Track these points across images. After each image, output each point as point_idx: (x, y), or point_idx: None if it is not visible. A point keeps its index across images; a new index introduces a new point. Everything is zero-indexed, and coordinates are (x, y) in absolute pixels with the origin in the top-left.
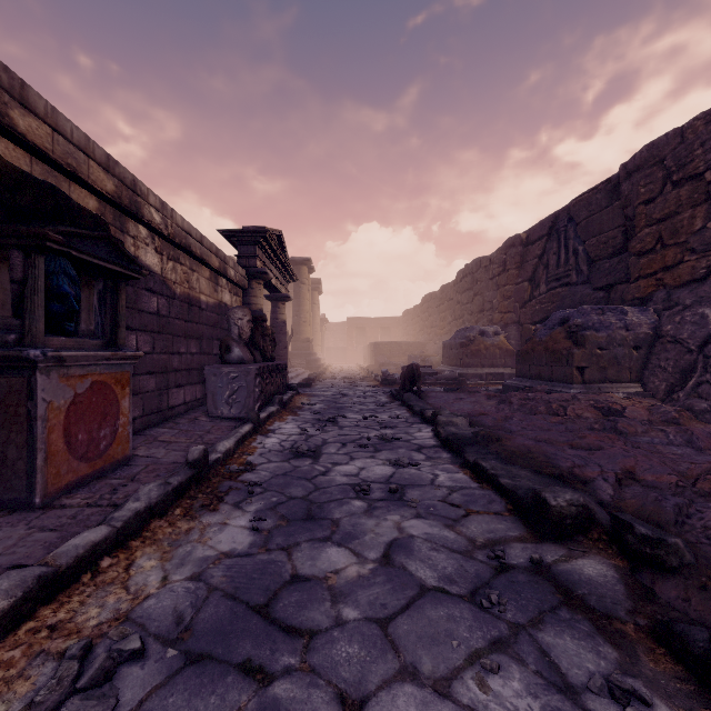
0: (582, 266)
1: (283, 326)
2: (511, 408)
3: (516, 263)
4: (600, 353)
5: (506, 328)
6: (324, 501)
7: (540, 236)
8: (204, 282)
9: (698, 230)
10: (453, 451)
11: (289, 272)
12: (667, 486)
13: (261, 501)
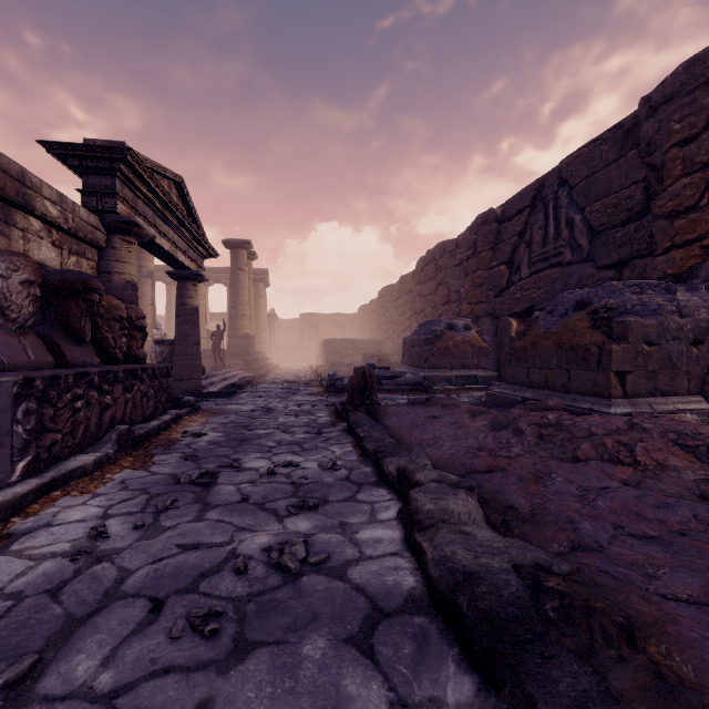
0: (580, 239)
1: (194, 314)
2: (524, 440)
3: (489, 244)
4: (648, 350)
5: (477, 321)
6: None
7: (520, 208)
8: None
9: None
10: (479, 669)
11: (199, 240)
12: None
13: None
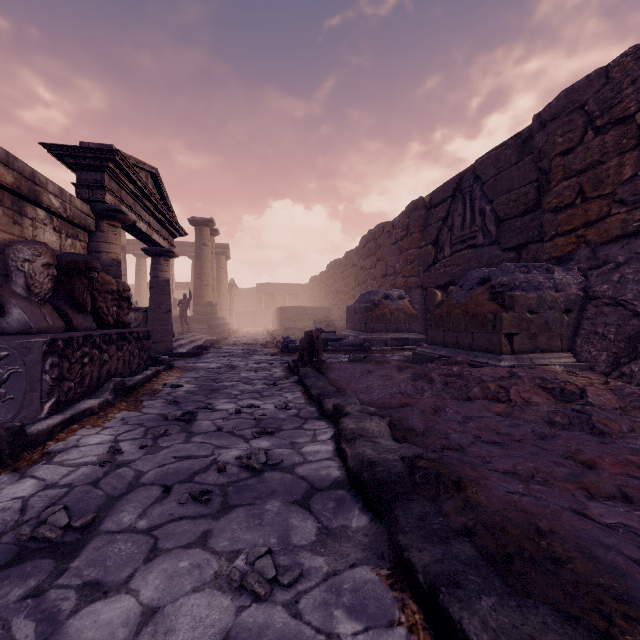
0: (490, 226)
1: (166, 285)
2: (433, 387)
3: (419, 227)
4: (530, 318)
5: (409, 292)
6: None
7: (444, 198)
8: None
9: (627, 179)
10: (372, 510)
11: (171, 222)
12: None
13: None
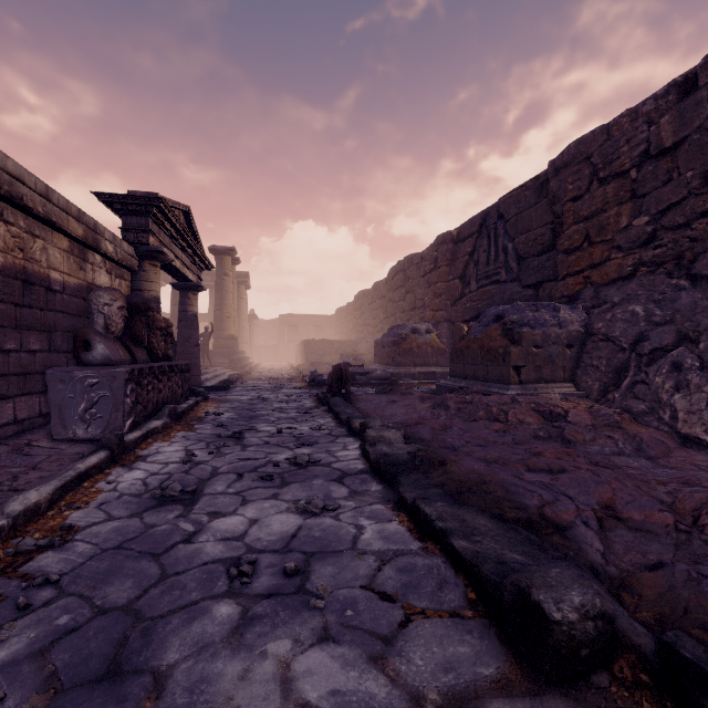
0: (512, 263)
1: (195, 319)
2: (448, 413)
3: (447, 260)
4: (536, 352)
5: (437, 326)
6: (163, 613)
7: (470, 233)
8: (59, 255)
9: (624, 228)
10: (385, 481)
11: (200, 257)
12: (662, 529)
13: (31, 630)
